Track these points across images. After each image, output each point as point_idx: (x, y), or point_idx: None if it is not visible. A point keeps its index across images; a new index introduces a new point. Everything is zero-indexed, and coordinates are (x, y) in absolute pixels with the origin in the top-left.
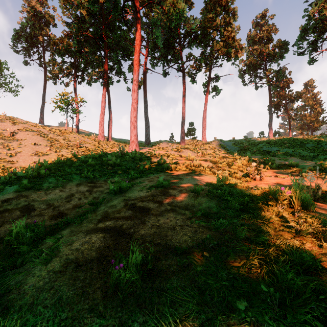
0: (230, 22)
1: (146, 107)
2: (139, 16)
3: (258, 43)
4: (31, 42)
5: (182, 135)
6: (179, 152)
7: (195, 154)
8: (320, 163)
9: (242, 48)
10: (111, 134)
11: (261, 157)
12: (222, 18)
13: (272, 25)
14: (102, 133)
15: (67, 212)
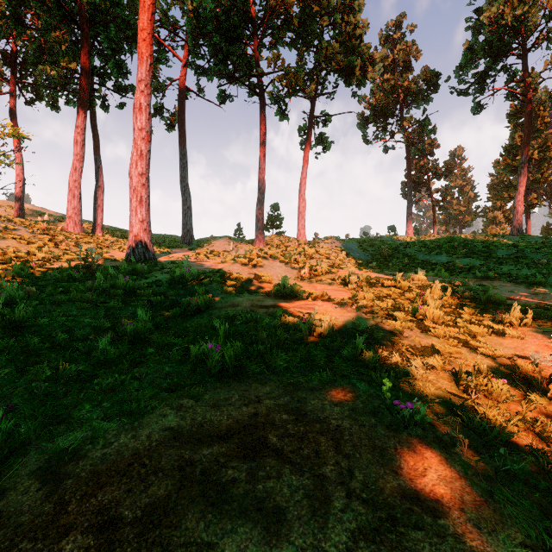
0: (352, 7)
1: (185, 167)
2: None
3: (389, 72)
4: None
5: (259, 225)
6: (253, 266)
7: (295, 272)
8: None
9: (374, 62)
10: (100, 219)
11: (442, 279)
12: None
13: (412, 43)
14: (77, 216)
15: None
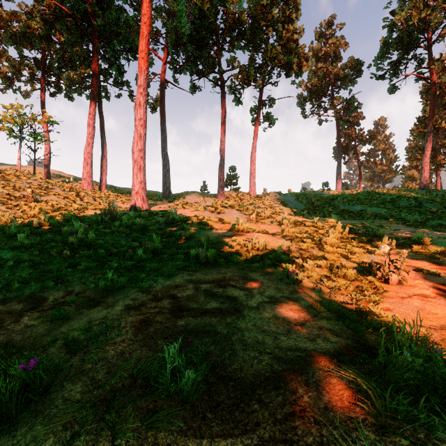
0: (291, 18)
1: (165, 140)
2: None
3: (322, 61)
4: None
5: (221, 184)
6: (217, 213)
7: (246, 217)
8: None
9: (308, 58)
10: (105, 180)
11: (350, 222)
12: (279, 10)
13: (341, 37)
14: (89, 178)
15: None
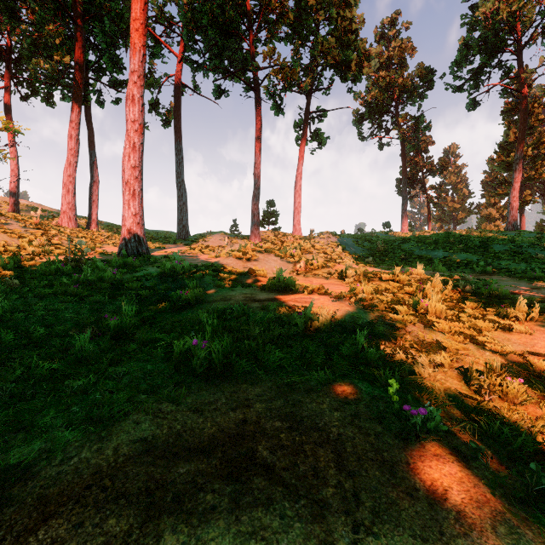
0: (348, 2)
1: (181, 162)
2: None
3: (384, 69)
4: None
5: (255, 221)
6: (247, 260)
7: (290, 266)
8: None
9: (370, 57)
10: (95, 215)
11: (440, 273)
12: None
13: (407, 40)
14: (71, 211)
15: None
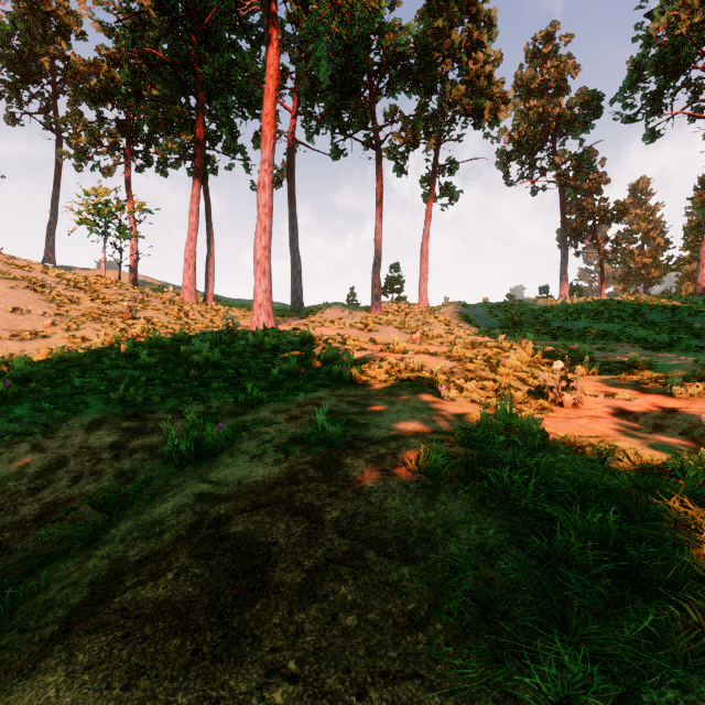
0: (481, 41)
1: (295, 228)
2: (274, 10)
3: (537, 95)
4: (25, 70)
5: (376, 291)
6: (368, 330)
7: (408, 337)
8: (704, 362)
9: (507, 100)
10: (212, 288)
11: (557, 343)
12: (463, 31)
13: (568, 57)
14: (192, 286)
15: (7, 541)
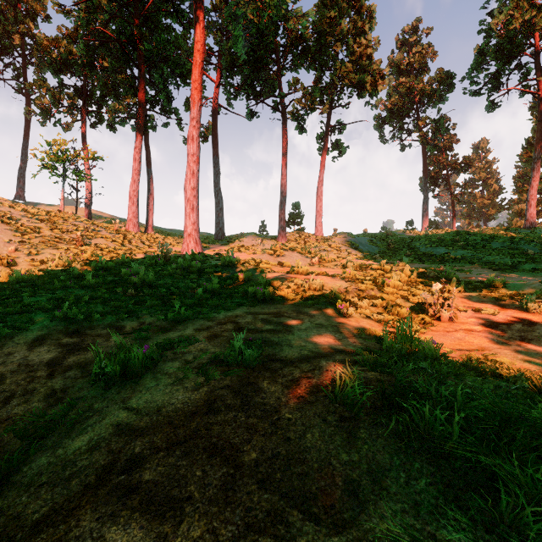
0: (363, 29)
1: (218, 174)
2: None
3: (405, 74)
4: None
5: (282, 224)
6: (277, 255)
7: (308, 260)
8: None
9: (384, 76)
10: (151, 221)
11: (426, 266)
12: (350, 21)
13: (428, 45)
14: (135, 219)
15: None
